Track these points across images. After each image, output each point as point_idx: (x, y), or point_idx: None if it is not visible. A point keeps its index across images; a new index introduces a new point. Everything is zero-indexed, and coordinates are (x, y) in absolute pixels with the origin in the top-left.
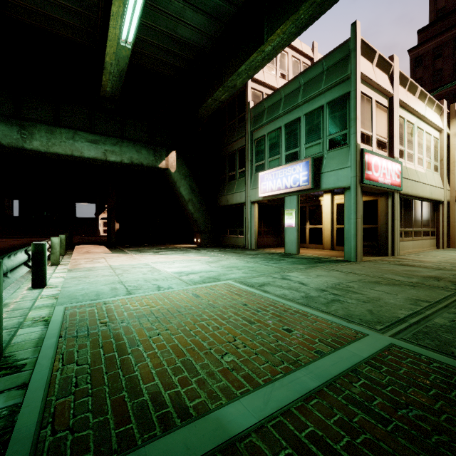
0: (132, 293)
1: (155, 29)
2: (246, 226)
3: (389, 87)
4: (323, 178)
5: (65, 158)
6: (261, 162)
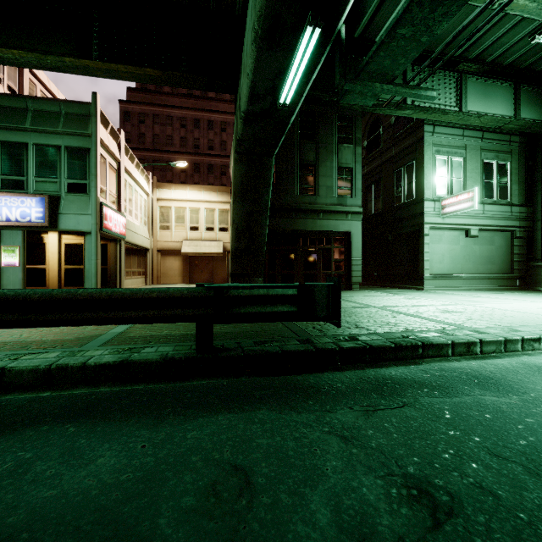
0: None
1: None
2: None
3: (118, 154)
4: (61, 219)
5: None
6: None
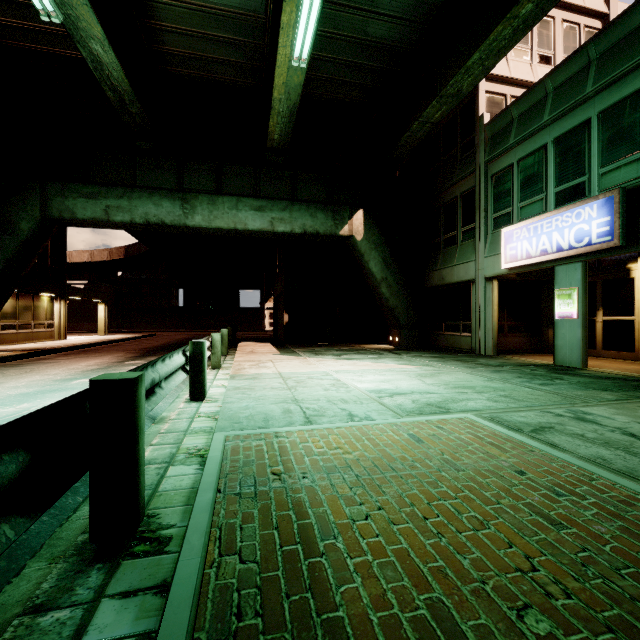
0: (313, 421)
1: (336, 37)
2: (477, 318)
3: None
4: None
5: (227, 234)
6: (505, 210)
